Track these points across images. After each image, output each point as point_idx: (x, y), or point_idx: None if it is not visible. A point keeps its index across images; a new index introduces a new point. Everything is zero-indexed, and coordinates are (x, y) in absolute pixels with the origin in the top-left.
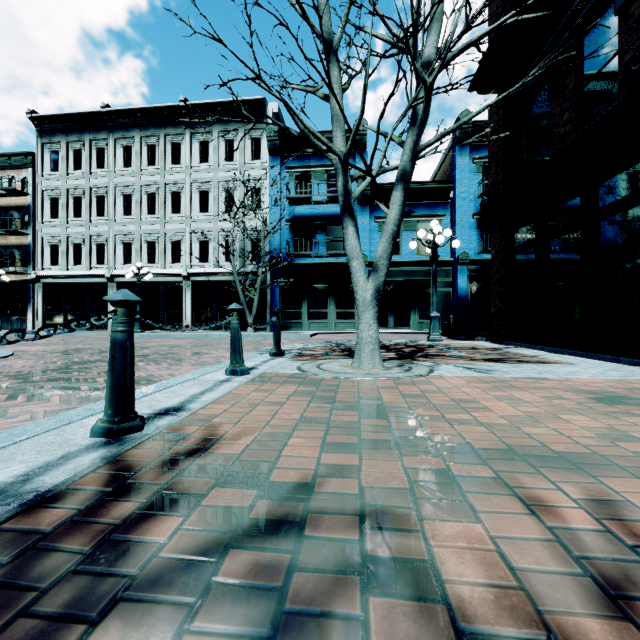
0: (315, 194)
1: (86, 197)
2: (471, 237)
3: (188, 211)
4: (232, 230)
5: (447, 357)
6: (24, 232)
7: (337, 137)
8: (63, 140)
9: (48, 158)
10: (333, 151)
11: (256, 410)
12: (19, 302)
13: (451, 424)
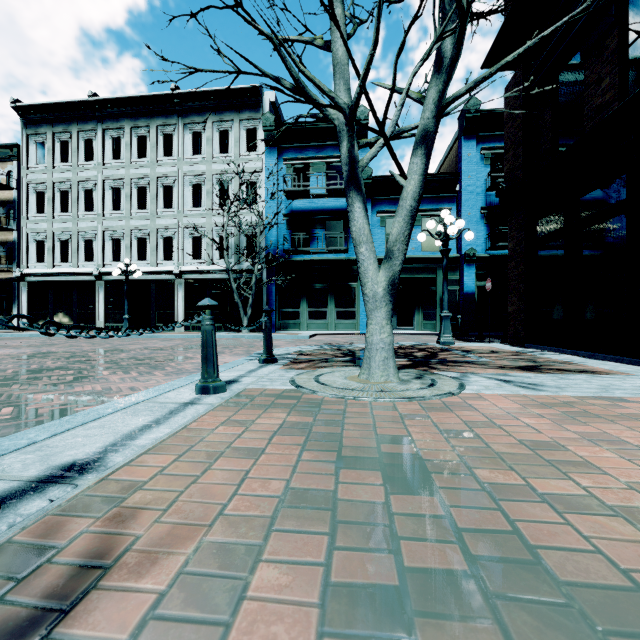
0: (314, 187)
1: (73, 191)
2: (478, 232)
3: (180, 205)
4: (226, 225)
5: (469, 364)
6: (9, 228)
7: (340, 91)
8: (49, 131)
9: (33, 150)
10: (336, 103)
11: (215, 466)
12: (4, 301)
13: (549, 504)
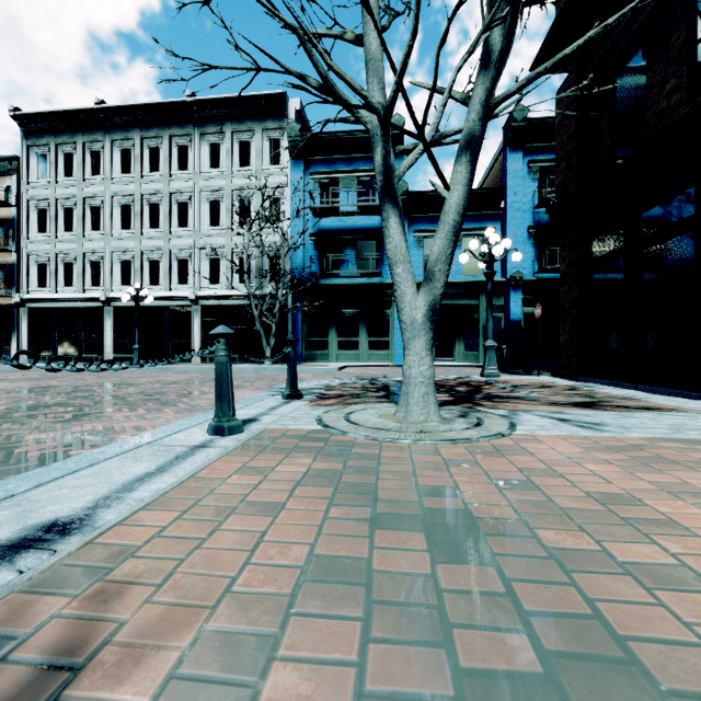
0: (344, 203)
1: (78, 208)
2: (525, 254)
3: (196, 224)
4: (247, 245)
5: (519, 400)
6: (7, 249)
7: (374, 91)
8: (52, 142)
9: (35, 163)
10: (369, 103)
11: (226, 525)
12: (2, 330)
13: (632, 576)
